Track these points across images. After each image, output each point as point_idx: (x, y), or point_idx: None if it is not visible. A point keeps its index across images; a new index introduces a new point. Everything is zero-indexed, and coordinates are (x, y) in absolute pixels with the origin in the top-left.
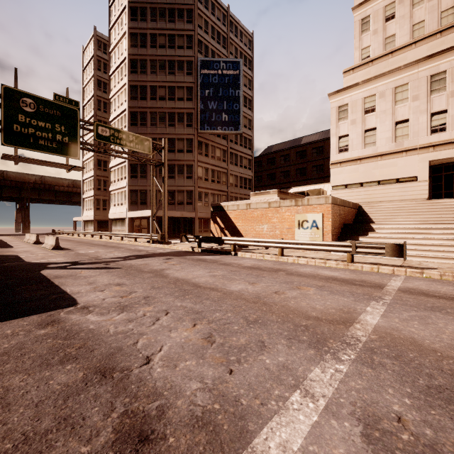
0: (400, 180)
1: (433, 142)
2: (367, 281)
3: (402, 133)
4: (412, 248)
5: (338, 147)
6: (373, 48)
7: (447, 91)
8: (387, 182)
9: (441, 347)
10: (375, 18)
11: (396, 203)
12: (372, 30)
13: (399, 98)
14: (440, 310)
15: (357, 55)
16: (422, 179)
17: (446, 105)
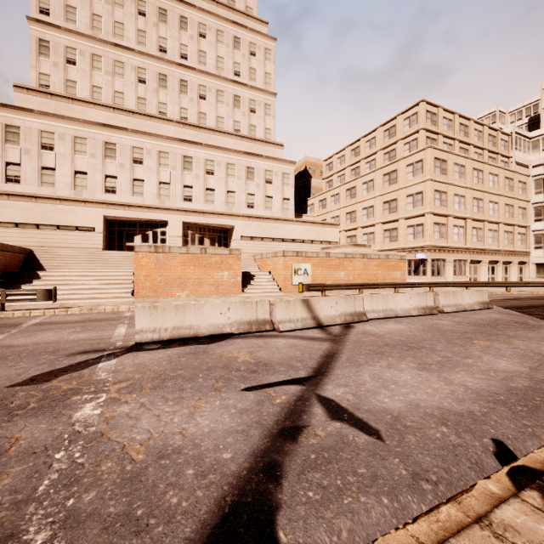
0: (80, 228)
1: (107, 201)
2: (9, 323)
3: (82, 184)
4: (73, 293)
5: (5, 174)
6: (54, 81)
7: (117, 161)
8: (67, 228)
9: (26, 344)
10: (56, 50)
11: (71, 251)
12: (53, 61)
13: (78, 148)
14: (50, 329)
15: (34, 75)
16: (99, 231)
17: (116, 172)
